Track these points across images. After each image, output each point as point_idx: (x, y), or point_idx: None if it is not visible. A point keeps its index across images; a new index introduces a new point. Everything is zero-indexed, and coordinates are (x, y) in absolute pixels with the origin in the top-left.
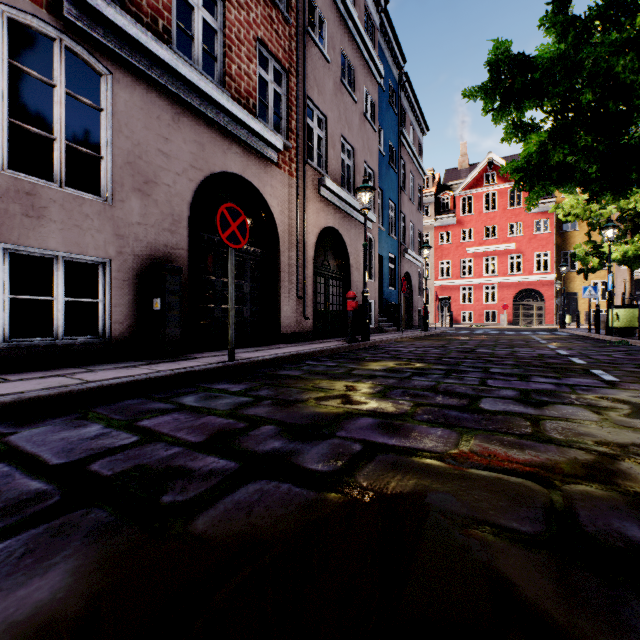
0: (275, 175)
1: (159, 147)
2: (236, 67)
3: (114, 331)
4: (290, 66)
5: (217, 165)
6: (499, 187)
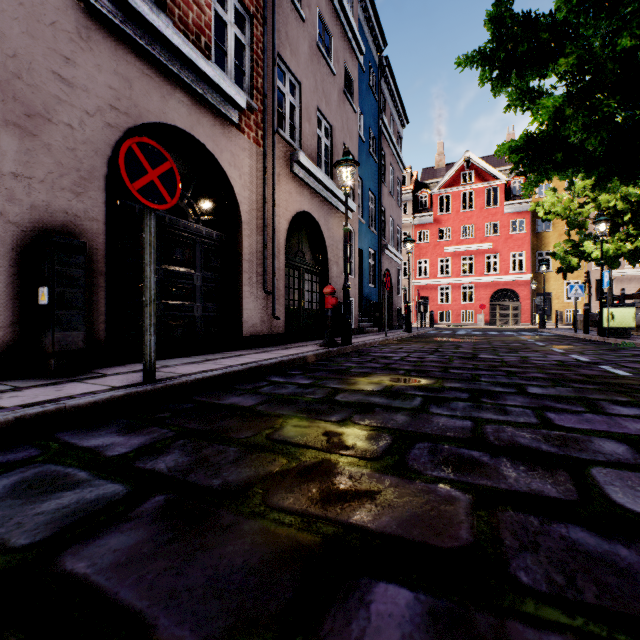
0: (236, 140)
1: (54, 68)
2: None
3: None
4: (256, 11)
5: (152, 112)
6: (476, 186)
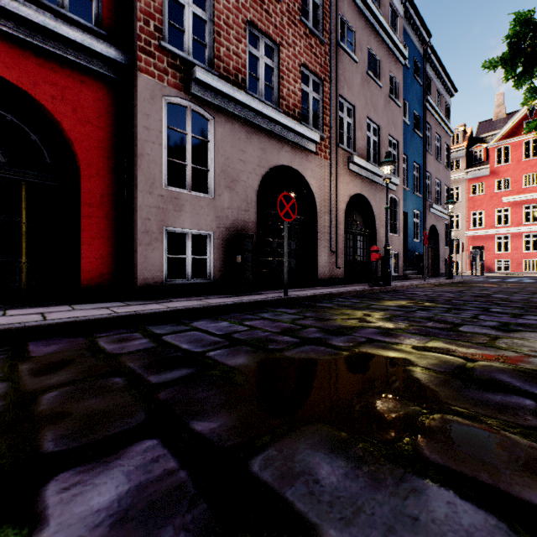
0: (314, 161)
1: (239, 157)
2: (286, 90)
3: (215, 276)
4: (325, 76)
5: (274, 162)
6: None
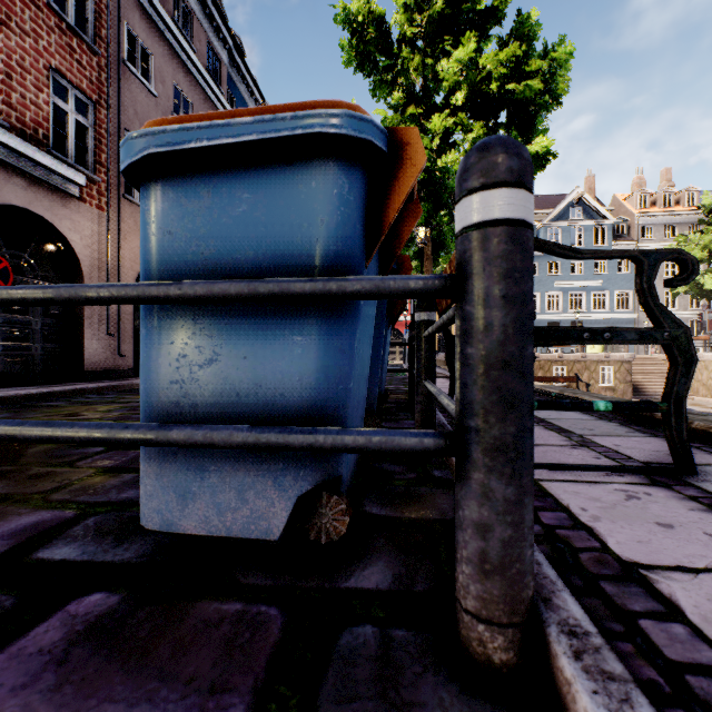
0: (77, 209)
1: None
2: (19, 95)
3: None
4: (99, 98)
5: None
6: None
